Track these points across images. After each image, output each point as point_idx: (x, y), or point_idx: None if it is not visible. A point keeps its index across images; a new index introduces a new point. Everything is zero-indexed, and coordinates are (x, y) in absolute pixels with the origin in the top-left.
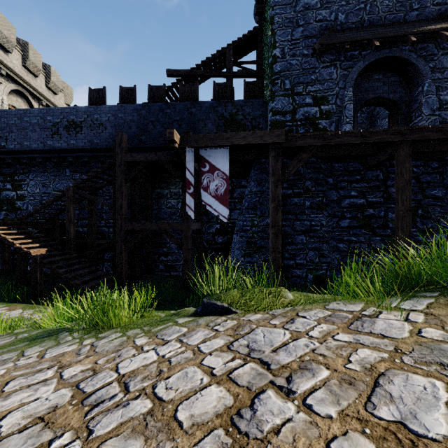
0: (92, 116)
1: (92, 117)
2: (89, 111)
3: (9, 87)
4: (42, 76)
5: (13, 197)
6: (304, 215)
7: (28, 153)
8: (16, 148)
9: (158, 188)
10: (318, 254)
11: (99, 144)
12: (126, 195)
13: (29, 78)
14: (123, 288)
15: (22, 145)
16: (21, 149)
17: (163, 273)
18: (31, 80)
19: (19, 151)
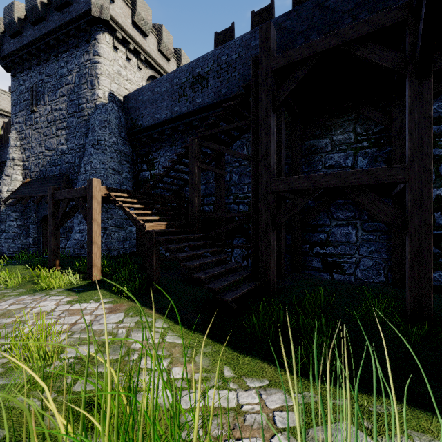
0: (218, 60)
1: (218, 61)
2: (216, 55)
3: (147, 74)
4: (174, 61)
5: (148, 177)
6: None
7: (158, 127)
8: (149, 123)
9: (310, 139)
10: None
11: (227, 93)
12: (273, 133)
13: (163, 63)
14: (270, 294)
15: (154, 119)
16: (153, 123)
17: (318, 273)
18: (164, 64)
19: (151, 126)
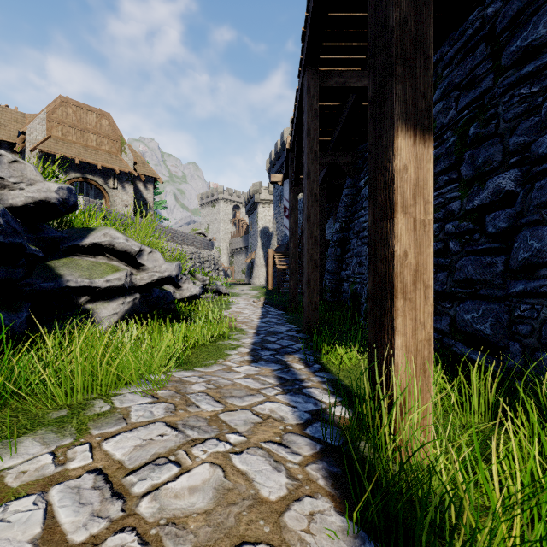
0: None
1: None
2: None
3: None
4: None
5: None
6: (362, 211)
7: None
8: None
9: None
10: (360, 262)
11: None
12: None
13: None
14: None
15: None
16: None
17: None
18: None
19: None
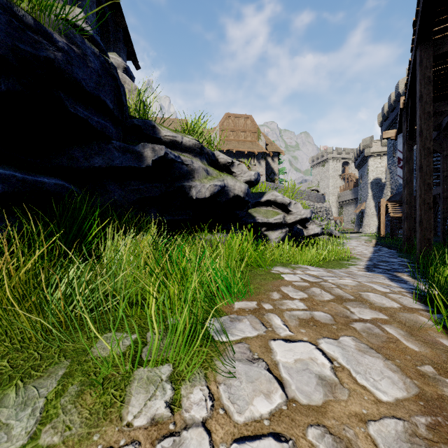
0: None
1: None
2: None
3: None
4: None
5: None
6: None
7: None
8: None
9: None
10: None
11: None
12: None
13: None
14: None
15: None
16: None
17: None
18: None
19: None
